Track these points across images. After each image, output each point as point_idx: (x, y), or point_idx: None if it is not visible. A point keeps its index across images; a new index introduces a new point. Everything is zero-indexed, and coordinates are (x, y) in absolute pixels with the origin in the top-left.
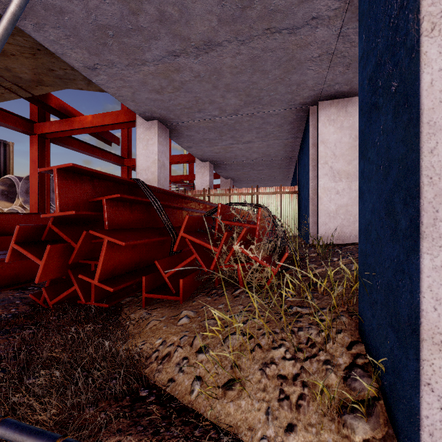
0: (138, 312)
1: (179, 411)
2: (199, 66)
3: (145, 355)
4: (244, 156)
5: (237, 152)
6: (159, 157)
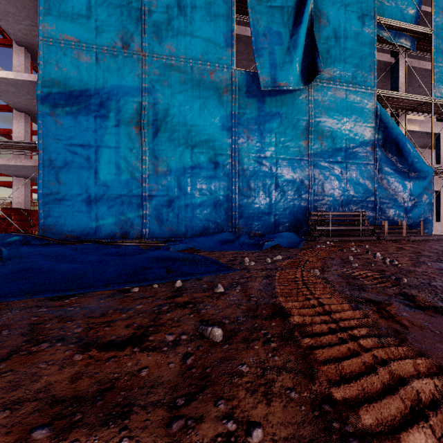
0: None
1: None
2: None
3: None
4: None
5: None
6: (25, 193)
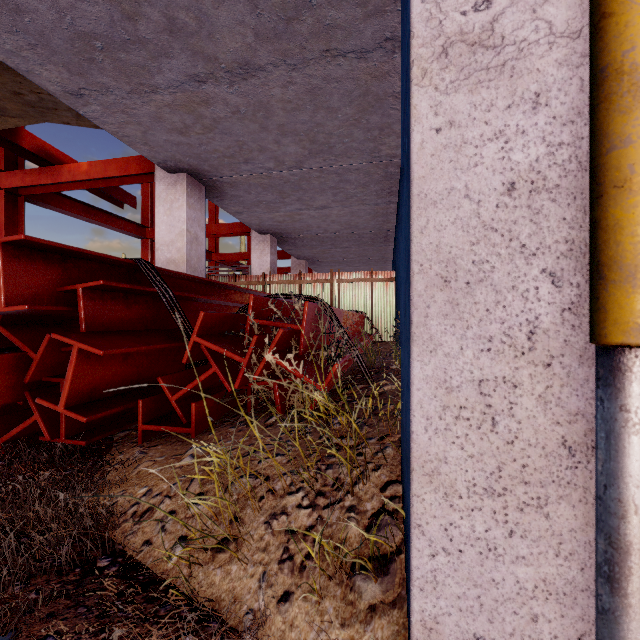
0: (130, 451)
1: (147, 584)
2: (236, 98)
3: (120, 511)
4: (321, 227)
5: (310, 221)
6: (188, 227)
